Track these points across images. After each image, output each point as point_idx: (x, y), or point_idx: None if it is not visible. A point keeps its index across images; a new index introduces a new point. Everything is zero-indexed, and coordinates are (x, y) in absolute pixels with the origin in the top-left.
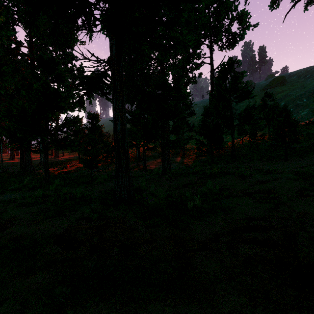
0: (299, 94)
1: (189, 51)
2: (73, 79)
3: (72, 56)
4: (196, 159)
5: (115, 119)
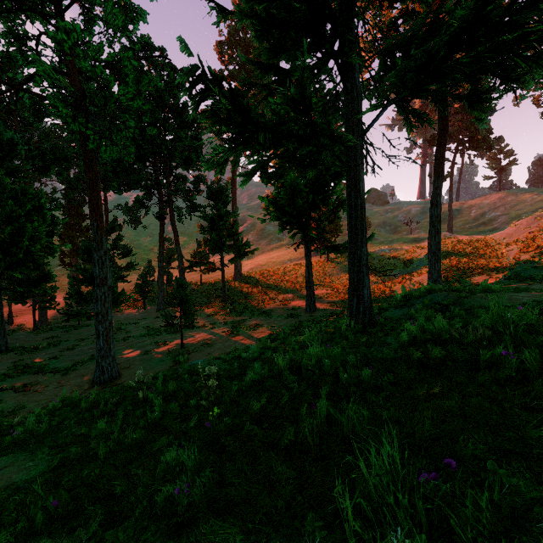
0: None
1: None
2: None
3: None
4: None
5: None
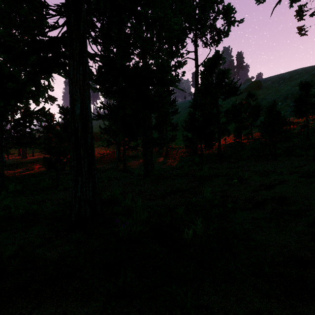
0: (274, 98)
1: (172, 48)
2: None
3: None
4: (179, 159)
5: (72, 98)
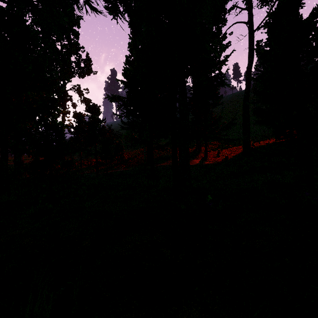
0: None
1: (212, 29)
2: (80, 73)
3: (78, 46)
4: (223, 161)
5: None
